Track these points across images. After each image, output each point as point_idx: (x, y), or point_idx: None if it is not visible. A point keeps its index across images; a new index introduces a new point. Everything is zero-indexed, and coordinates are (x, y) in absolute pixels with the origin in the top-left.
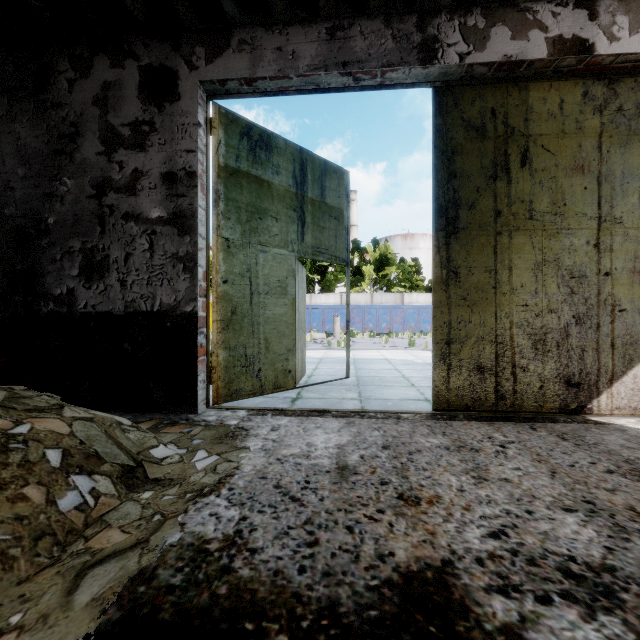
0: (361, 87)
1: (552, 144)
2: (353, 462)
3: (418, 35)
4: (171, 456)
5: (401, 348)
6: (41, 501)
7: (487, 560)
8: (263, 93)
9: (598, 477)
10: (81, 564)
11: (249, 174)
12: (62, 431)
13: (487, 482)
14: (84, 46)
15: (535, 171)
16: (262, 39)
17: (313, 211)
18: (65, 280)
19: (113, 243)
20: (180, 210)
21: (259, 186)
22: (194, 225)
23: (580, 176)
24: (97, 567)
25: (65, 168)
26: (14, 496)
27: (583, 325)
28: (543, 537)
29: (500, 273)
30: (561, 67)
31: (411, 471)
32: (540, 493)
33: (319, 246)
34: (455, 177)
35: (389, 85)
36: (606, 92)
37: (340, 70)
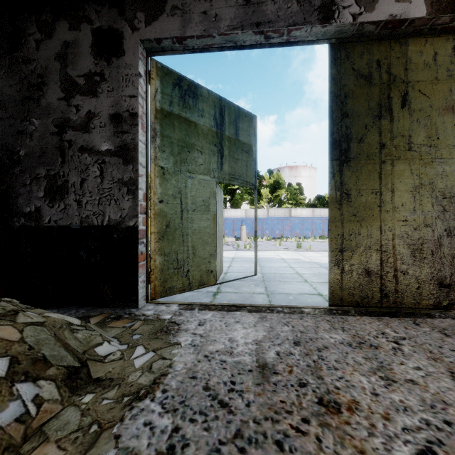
0: (270, 44)
1: (427, 89)
2: (271, 360)
3: None
4: (113, 353)
5: (291, 249)
6: None
7: None
8: (191, 50)
9: None
10: None
11: (180, 116)
12: (12, 338)
13: (396, 384)
14: (48, 13)
15: (413, 111)
16: (190, 5)
17: (229, 146)
18: (33, 200)
19: (71, 171)
20: (124, 144)
21: (188, 126)
22: (136, 156)
23: (451, 115)
24: None
25: (33, 111)
26: None
27: (453, 237)
28: None
29: (384, 194)
30: (436, 25)
31: (324, 370)
32: (449, 398)
33: (234, 173)
34: (347, 116)
35: (293, 42)
36: None
37: (254, 29)
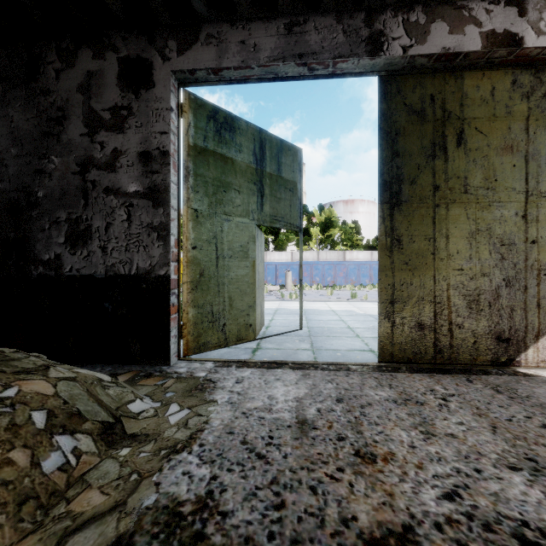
0: (315, 76)
1: (484, 126)
2: (311, 416)
3: (366, 30)
4: (147, 410)
5: (344, 300)
6: (26, 464)
7: (445, 525)
8: (228, 81)
9: (535, 432)
10: (62, 530)
11: (215, 152)
12: (47, 392)
13: (435, 438)
14: (69, 40)
15: (469, 150)
16: (227, 33)
17: (271, 184)
18: (53, 247)
19: (95, 214)
20: (154, 185)
21: (224, 163)
22: (167, 198)
23: (509, 155)
24: (77, 534)
25: (53, 148)
26: (0, 461)
27: (512, 287)
28: (494, 499)
29: (438, 241)
30: (493, 58)
31: (364, 426)
32: (485, 450)
33: (276, 215)
34: (398, 156)
35: (340, 74)
36: (533, 80)
37: (296, 61)
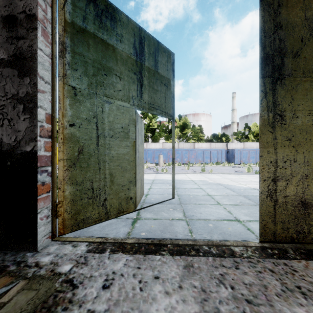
0: None
1: None
2: None
3: None
4: None
5: (197, 172)
6: None
7: None
8: None
9: None
10: None
11: (95, 36)
12: None
13: None
14: None
15: None
16: None
17: (149, 77)
18: None
19: None
20: (20, 52)
21: (105, 48)
22: (33, 66)
23: None
24: None
25: None
26: None
27: None
28: None
29: None
30: None
31: None
32: None
33: (153, 103)
34: (281, 27)
35: None
36: None
37: None
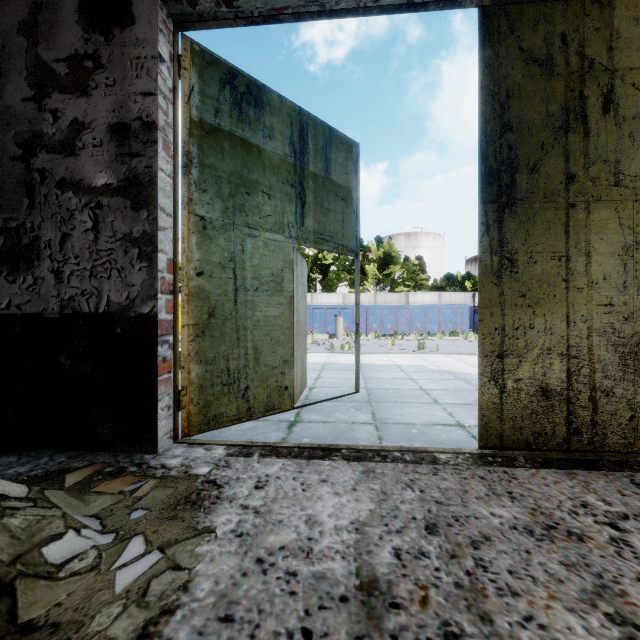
0: (381, 7)
1: None
2: (385, 570)
3: None
4: (82, 554)
5: (410, 351)
6: None
7: None
8: (248, 19)
9: None
10: None
11: (233, 135)
12: None
13: None
14: None
15: (623, 119)
16: None
17: (315, 188)
18: None
19: (45, 220)
20: (134, 175)
21: (246, 152)
22: (153, 195)
23: None
24: None
25: None
26: None
27: None
28: None
29: (573, 260)
30: None
31: (491, 598)
32: None
33: (323, 232)
34: (510, 129)
35: (420, 4)
36: None
37: None
